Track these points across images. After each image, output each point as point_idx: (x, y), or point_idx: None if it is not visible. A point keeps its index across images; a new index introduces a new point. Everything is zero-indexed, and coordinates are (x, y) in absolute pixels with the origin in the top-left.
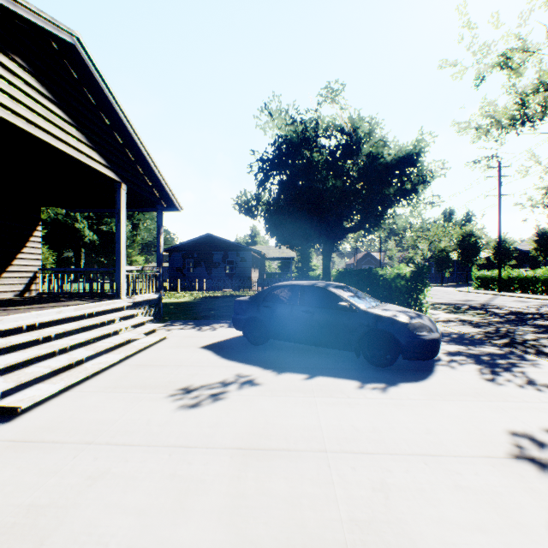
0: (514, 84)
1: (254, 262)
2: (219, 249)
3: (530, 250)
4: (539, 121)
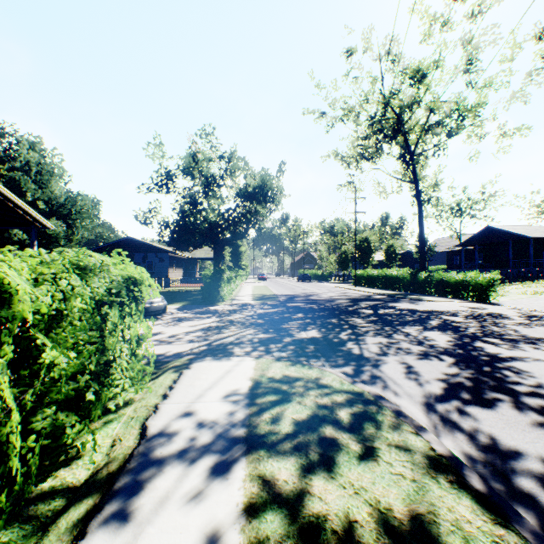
0: (356, 131)
1: (175, 262)
2: (140, 251)
3: (412, 253)
4: (378, 158)
